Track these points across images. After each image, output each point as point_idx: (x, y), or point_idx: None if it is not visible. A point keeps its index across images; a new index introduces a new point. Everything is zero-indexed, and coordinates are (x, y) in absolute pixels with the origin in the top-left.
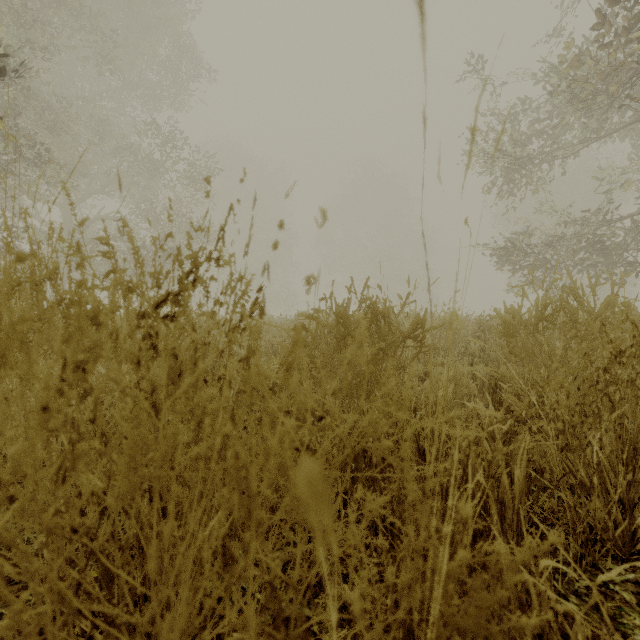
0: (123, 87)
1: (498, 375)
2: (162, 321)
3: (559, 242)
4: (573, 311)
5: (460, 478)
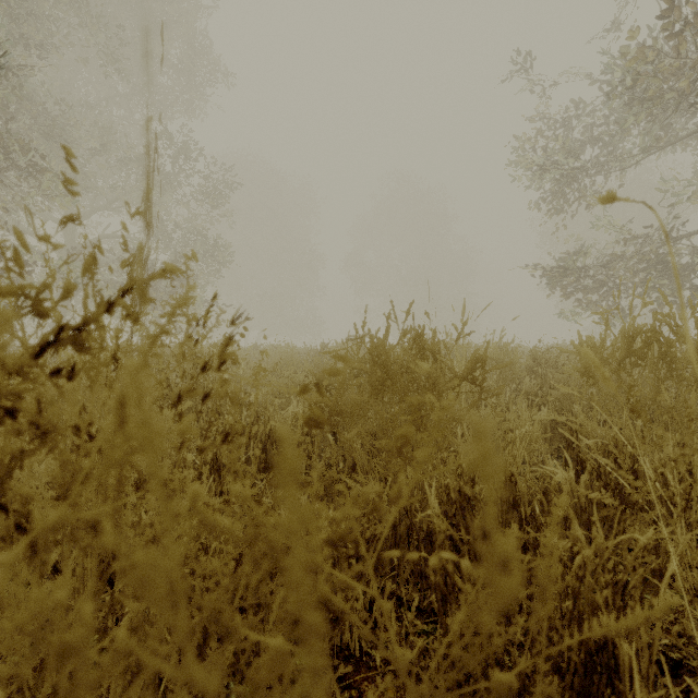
0: (131, 92)
1: (576, 426)
2: (49, 380)
3: (616, 263)
4: (670, 344)
5: (569, 615)
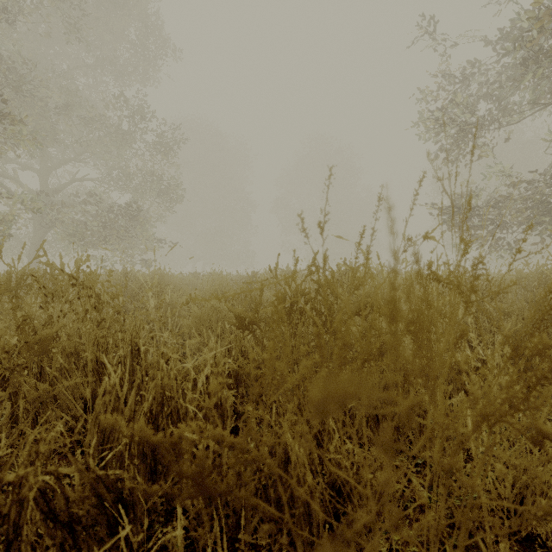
0: (95, 62)
1: None
2: None
3: (504, 203)
4: None
5: None
